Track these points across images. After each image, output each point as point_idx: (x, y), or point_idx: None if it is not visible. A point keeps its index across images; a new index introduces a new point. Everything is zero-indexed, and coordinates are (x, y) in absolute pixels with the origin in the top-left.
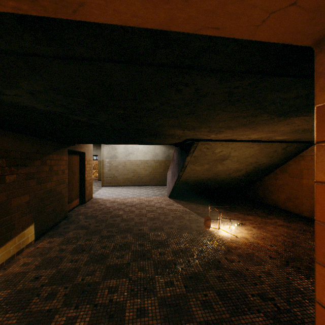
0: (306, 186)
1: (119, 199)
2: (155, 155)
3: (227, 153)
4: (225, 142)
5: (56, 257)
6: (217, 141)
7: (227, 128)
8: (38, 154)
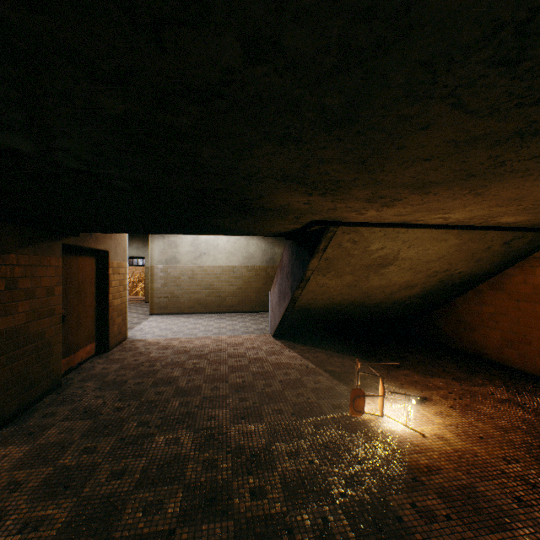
0: None
1: (178, 342)
2: (249, 257)
3: (393, 251)
4: (393, 228)
5: None
6: (375, 226)
7: (417, 187)
8: None
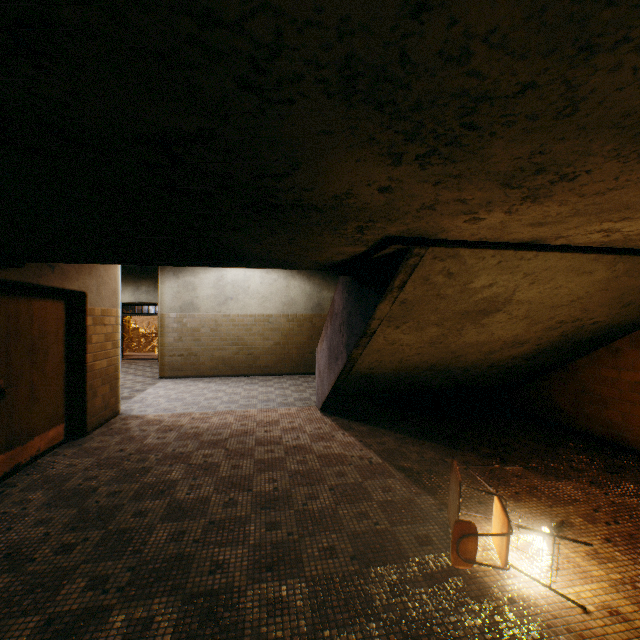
0: None
1: (188, 420)
2: (289, 304)
3: (507, 290)
4: (514, 252)
5: None
6: (487, 247)
7: None
8: None
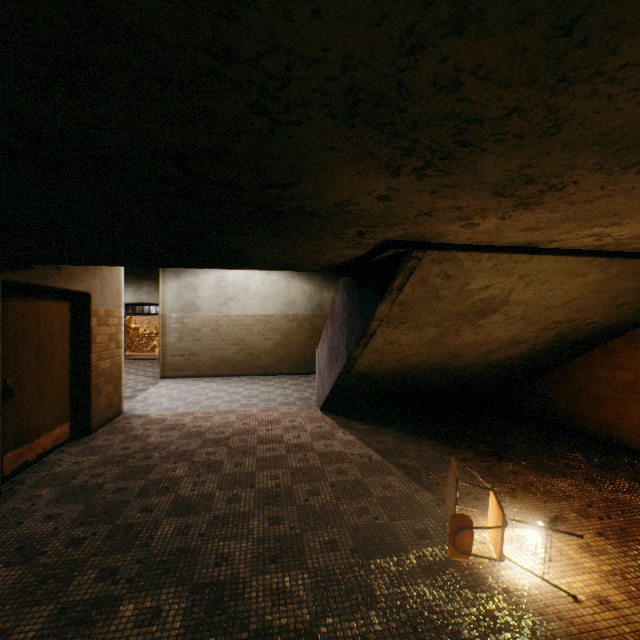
0: None
1: (191, 419)
2: (289, 304)
3: (503, 292)
4: (509, 255)
5: None
6: (483, 251)
7: (624, 147)
8: None
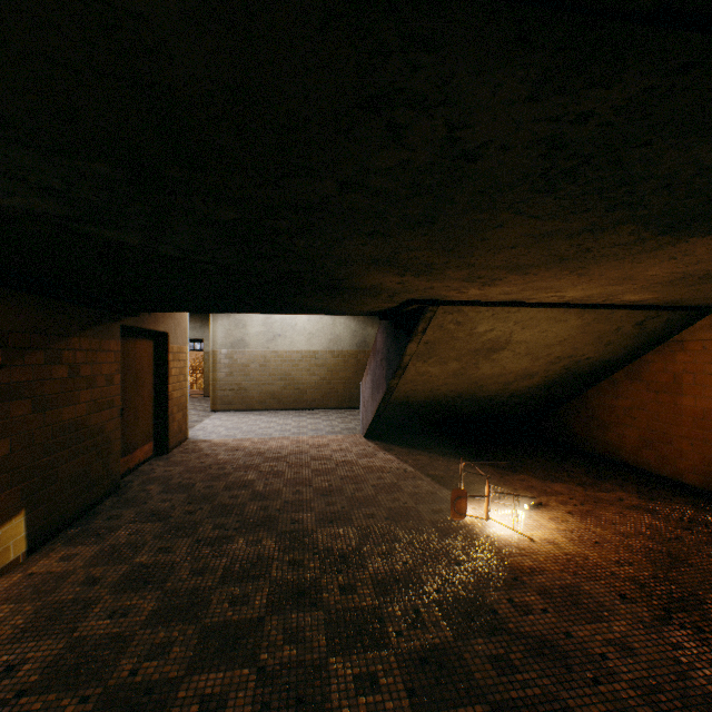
0: (690, 413)
1: (250, 443)
2: (334, 340)
3: (505, 334)
4: (502, 308)
5: (73, 601)
6: (481, 305)
7: (513, 269)
8: (38, 335)
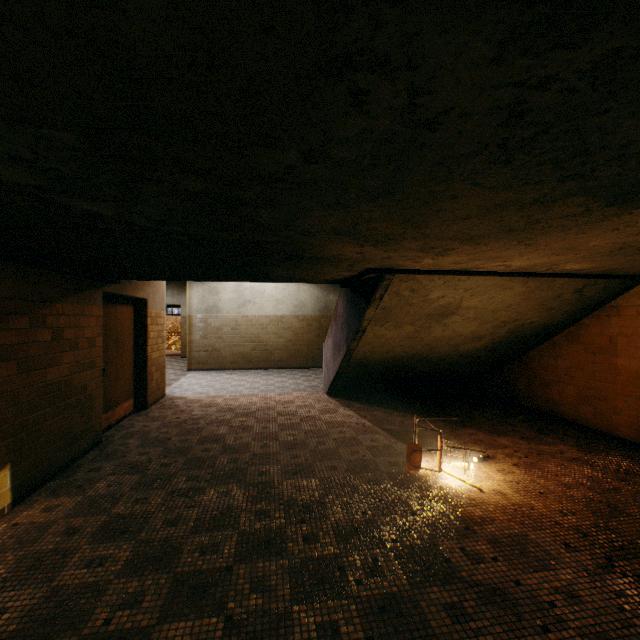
0: (624, 373)
1: (222, 399)
2: (299, 306)
3: (455, 300)
4: (453, 276)
5: (53, 551)
6: (434, 274)
7: (466, 239)
8: (23, 301)
